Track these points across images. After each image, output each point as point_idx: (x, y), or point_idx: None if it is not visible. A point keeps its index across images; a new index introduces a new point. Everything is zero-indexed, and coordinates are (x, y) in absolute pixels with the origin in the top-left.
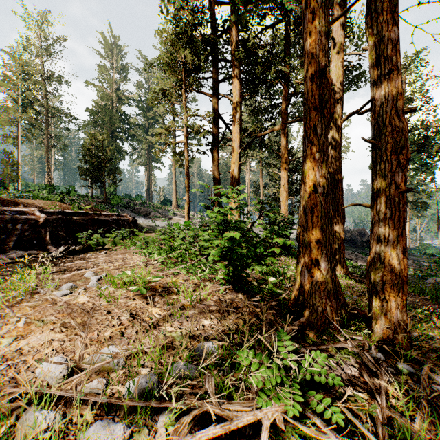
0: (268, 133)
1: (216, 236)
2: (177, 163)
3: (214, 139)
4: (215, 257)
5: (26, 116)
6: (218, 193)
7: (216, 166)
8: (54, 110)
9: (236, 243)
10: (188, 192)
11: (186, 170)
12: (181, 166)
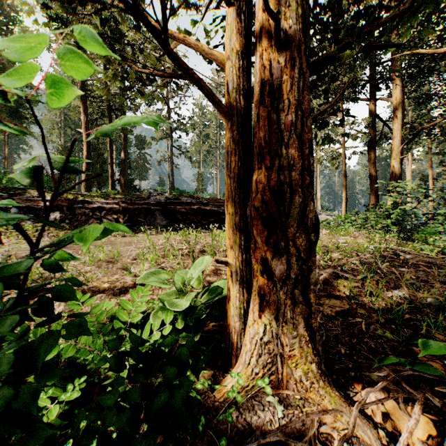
0: (438, 122)
1: (393, 209)
2: (332, 166)
3: (370, 139)
4: (392, 220)
5: (206, 146)
6: (374, 189)
7: (373, 163)
8: (221, 137)
9: (406, 211)
10: (345, 189)
11: (344, 171)
12: (336, 168)
